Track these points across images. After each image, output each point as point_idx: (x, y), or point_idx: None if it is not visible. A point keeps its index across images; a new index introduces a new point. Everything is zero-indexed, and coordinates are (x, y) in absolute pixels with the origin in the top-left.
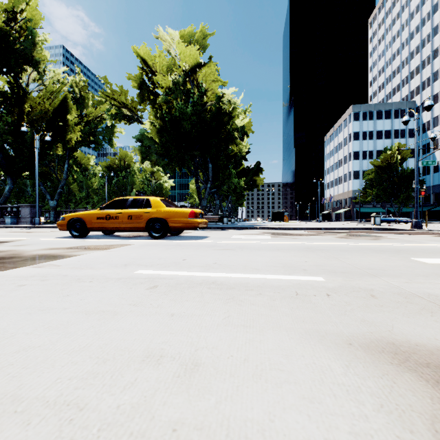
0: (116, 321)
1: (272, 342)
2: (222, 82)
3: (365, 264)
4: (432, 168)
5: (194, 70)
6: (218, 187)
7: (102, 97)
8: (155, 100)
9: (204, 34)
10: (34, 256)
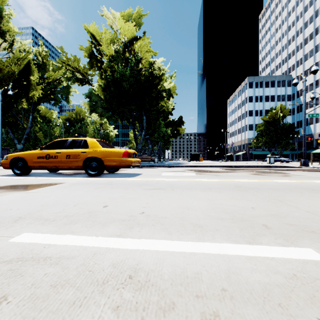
0: None
1: None
2: (153, 53)
3: None
4: None
5: (131, 42)
6: (151, 134)
7: (59, 63)
8: (101, 67)
9: (139, 14)
10: None
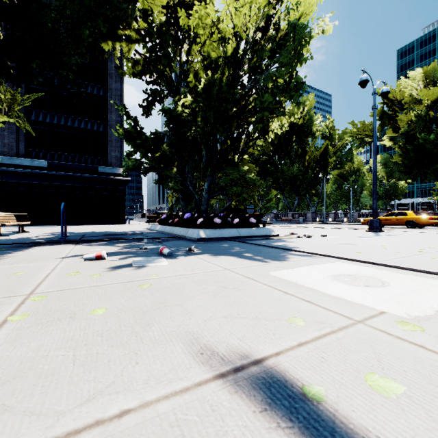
0: None
1: None
2: None
3: None
4: None
5: (437, 101)
6: None
7: (349, 135)
8: (394, 123)
9: None
10: None
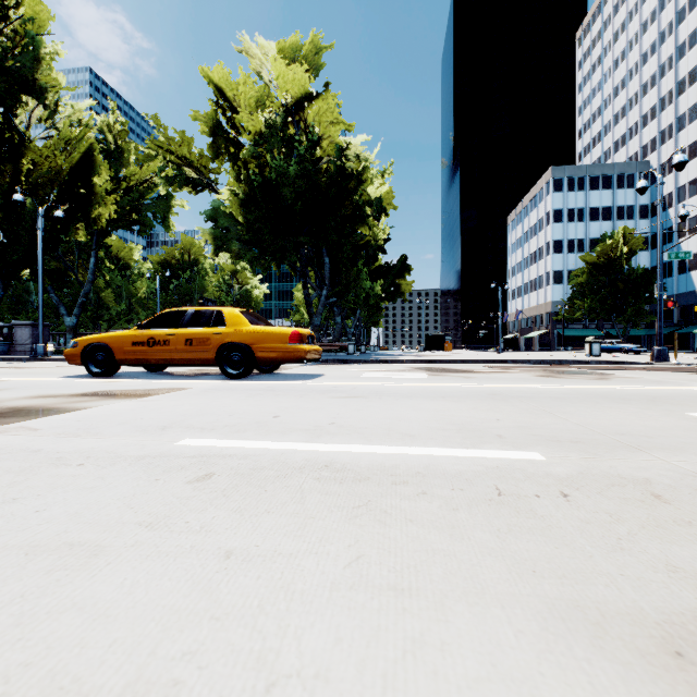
0: (89, 576)
1: (474, 651)
2: (346, 125)
3: (607, 424)
4: (677, 267)
5: (300, 105)
6: (340, 295)
7: (150, 148)
8: (237, 155)
9: (317, 46)
10: (0, 411)
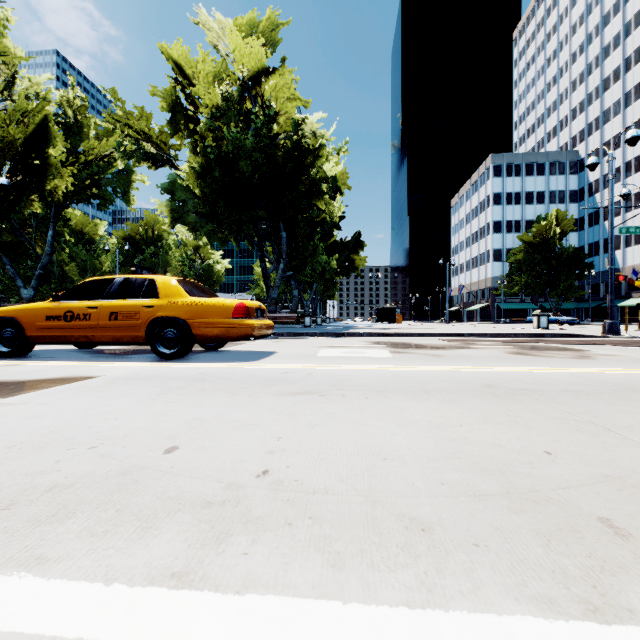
0: None
1: None
2: (302, 102)
3: None
4: (602, 247)
5: (257, 79)
6: (297, 269)
7: (108, 122)
8: (196, 131)
9: (274, 22)
10: None
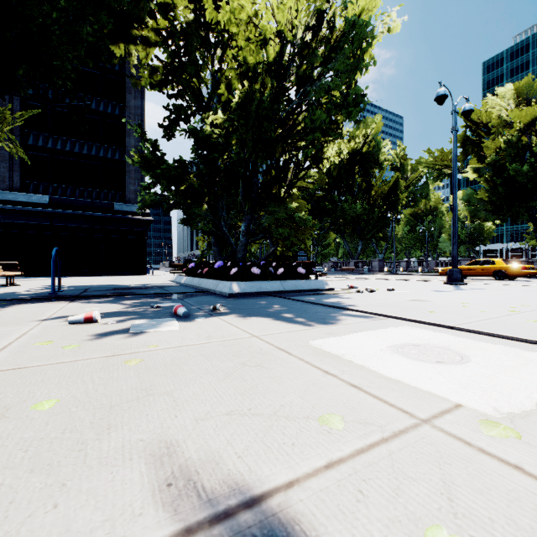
0: None
1: None
2: None
3: None
4: None
5: (531, 124)
6: None
7: (425, 166)
8: (479, 151)
9: None
10: None
